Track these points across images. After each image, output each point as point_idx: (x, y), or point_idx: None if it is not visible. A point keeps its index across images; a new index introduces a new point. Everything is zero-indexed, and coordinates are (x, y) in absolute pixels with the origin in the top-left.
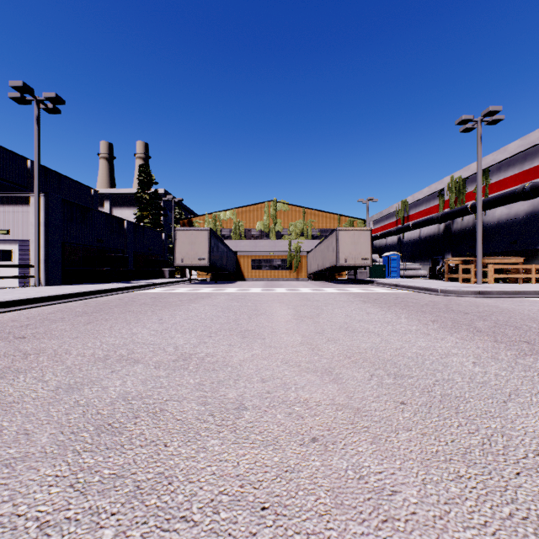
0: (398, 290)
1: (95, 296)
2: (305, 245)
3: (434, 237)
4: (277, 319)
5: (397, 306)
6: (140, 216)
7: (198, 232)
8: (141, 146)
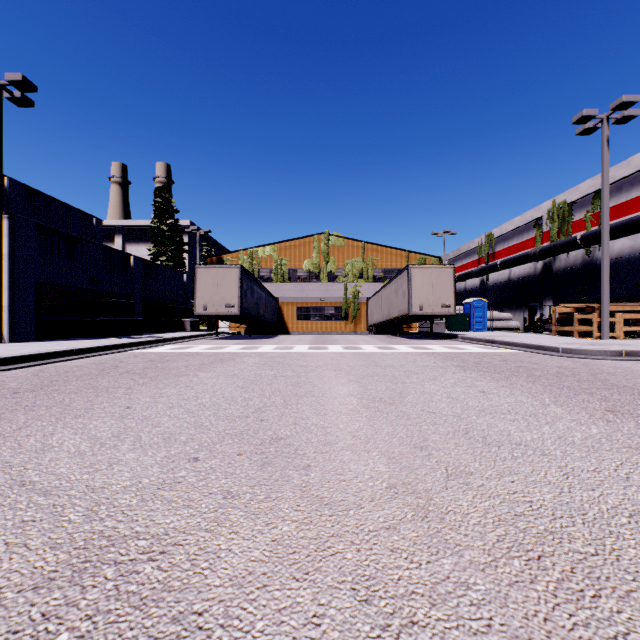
0: (498, 349)
1: (66, 358)
2: (365, 289)
3: (528, 279)
4: (333, 407)
5: (520, 378)
6: (156, 253)
7: (225, 271)
8: (161, 168)
